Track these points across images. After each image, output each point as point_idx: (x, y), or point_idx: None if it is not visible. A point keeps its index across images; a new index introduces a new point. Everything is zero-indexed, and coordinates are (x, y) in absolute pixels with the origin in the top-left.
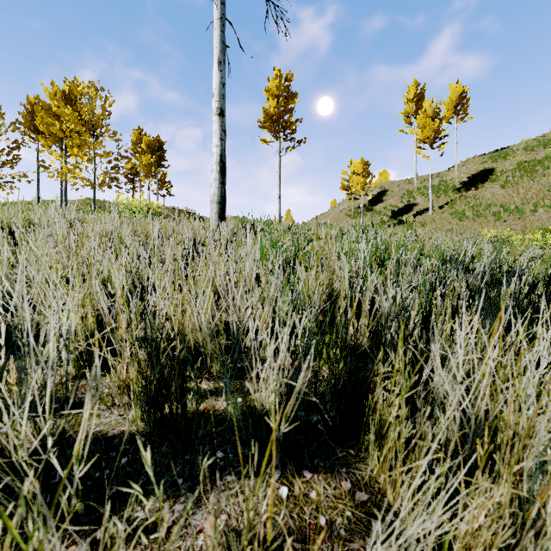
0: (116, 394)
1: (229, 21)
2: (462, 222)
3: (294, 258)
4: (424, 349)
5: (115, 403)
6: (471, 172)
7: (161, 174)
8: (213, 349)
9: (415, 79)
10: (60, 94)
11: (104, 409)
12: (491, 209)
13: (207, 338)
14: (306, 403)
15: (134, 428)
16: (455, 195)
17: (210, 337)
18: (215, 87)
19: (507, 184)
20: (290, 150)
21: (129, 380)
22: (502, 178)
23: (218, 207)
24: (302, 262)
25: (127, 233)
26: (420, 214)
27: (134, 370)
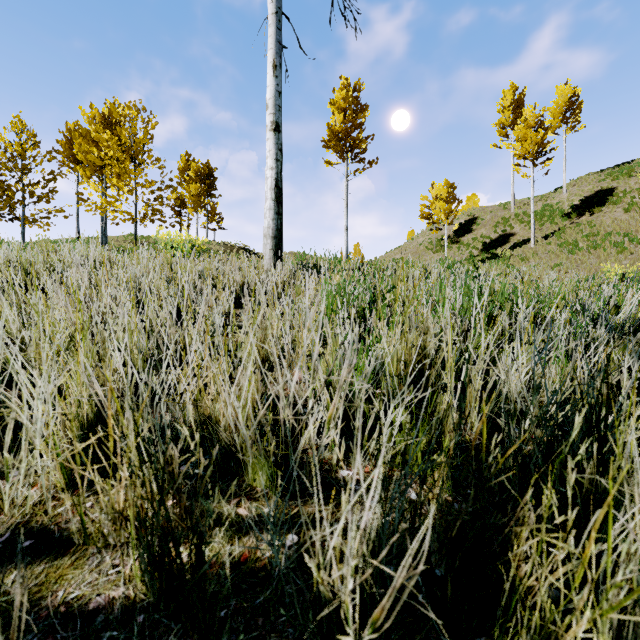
0: (111, 530)
1: (286, 17)
2: (574, 255)
3: (369, 310)
4: (591, 474)
5: (110, 542)
6: (584, 193)
7: (211, 205)
8: (257, 454)
9: (512, 82)
10: (100, 117)
11: (92, 553)
12: (611, 239)
13: (246, 440)
14: (395, 547)
15: (131, 593)
16: (563, 221)
17: (251, 438)
18: (270, 97)
19: (633, 207)
20: (359, 172)
21: (129, 508)
22: (625, 200)
23: (273, 242)
24: (382, 317)
25: (161, 277)
26: (519, 246)
27: (137, 494)
